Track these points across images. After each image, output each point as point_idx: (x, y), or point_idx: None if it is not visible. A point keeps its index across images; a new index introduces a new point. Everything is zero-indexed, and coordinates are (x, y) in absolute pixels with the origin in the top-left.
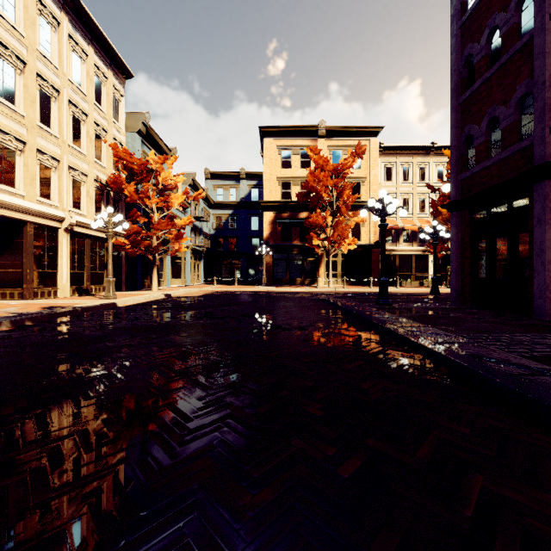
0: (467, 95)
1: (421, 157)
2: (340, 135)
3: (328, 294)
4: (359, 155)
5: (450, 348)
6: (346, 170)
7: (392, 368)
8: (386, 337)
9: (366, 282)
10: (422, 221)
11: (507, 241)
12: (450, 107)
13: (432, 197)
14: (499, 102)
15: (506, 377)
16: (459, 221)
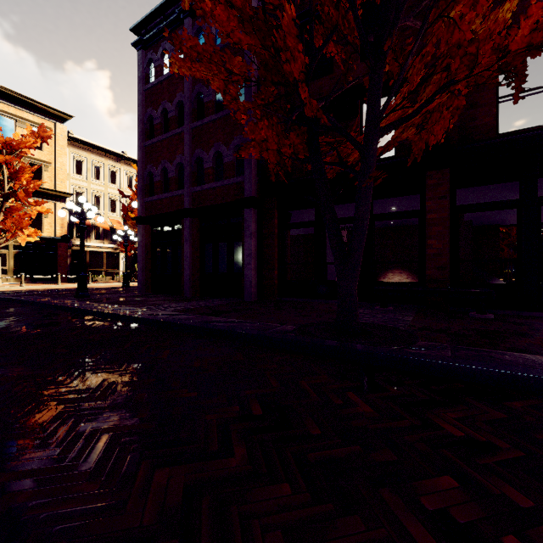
0: (149, 143)
1: (113, 161)
2: (12, 101)
3: (2, 294)
4: (44, 138)
5: (138, 313)
6: (25, 149)
7: (104, 329)
8: (93, 317)
9: (51, 279)
10: (114, 221)
11: (172, 250)
12: (138, 145)
13: (123, 201)
14: (168, 159)
15: (162, 318)
16: (144, 232)
